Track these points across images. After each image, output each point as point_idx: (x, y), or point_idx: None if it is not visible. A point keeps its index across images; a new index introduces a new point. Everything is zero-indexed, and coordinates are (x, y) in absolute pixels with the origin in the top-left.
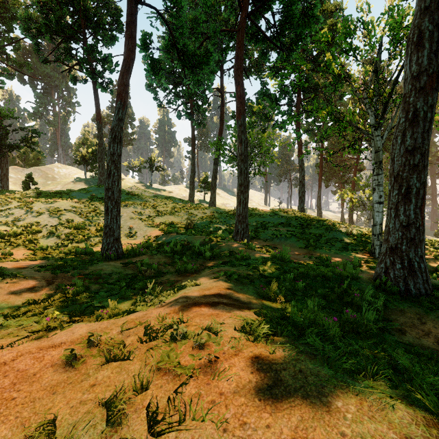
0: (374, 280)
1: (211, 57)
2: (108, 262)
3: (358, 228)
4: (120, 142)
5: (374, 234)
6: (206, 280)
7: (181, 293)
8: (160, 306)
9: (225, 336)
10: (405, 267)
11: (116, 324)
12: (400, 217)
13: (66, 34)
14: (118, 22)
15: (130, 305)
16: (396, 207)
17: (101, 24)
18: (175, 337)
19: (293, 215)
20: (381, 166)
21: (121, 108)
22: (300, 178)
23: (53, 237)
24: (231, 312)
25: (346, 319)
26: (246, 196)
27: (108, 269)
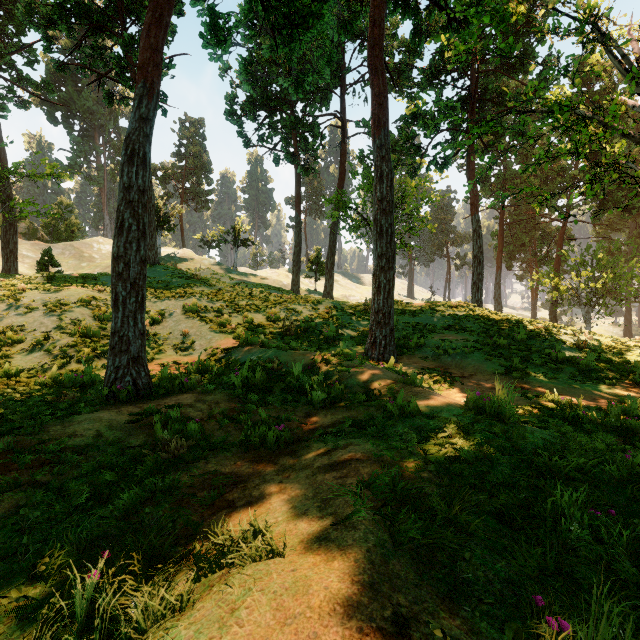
0: None
1: (326, 7)
2: (107, 409)
3: (592, 334)
4: (143, 164)
5: None
6: (308, 508)
7: None
8: None
9: None
10: None
11: None
12: None
13: (93, 22)
14: None
15: (26, 633)
16: None
17: None
18: None
19: (469, 312)
20: None
21: (146, 95)
22: (475, 250)
23: (39, 352)
24: None
25: None
26: (390, 276)
27: (89, 434)
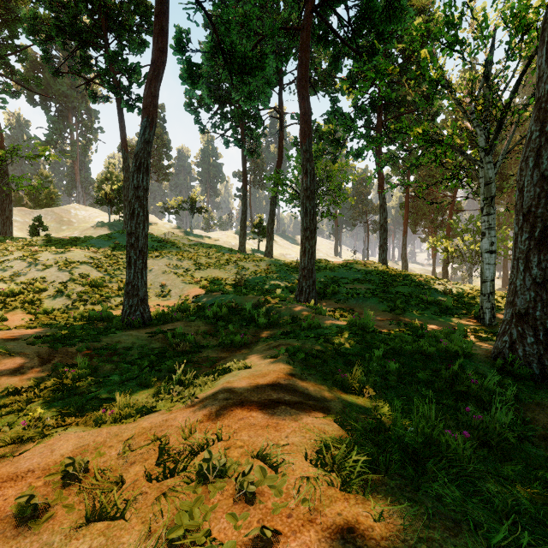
0: (494, 359)
1: (267, 61)
2: (129, 331)
3: (458, 285)
4: (146, 171)
5: (483, 293)
6: (259, 359)
7: (223, 383)
8: (191, 404)
9: (290, 473)
10: (539, 341)
11: (120, 436)
12: (533, 271)
13: (82, 38)
14: (148, 22)
15: (151, 397)
16: (526, 257)
17: (126, 24)
18: (205, 473)
19: (373, 269)
20: (493, 203)
21: (148, 126)
22: (382, 220)
23: (61, 297)
24: (298, 420)
25: (464, 420)
26: (313, 244)
27: (128, 342)
